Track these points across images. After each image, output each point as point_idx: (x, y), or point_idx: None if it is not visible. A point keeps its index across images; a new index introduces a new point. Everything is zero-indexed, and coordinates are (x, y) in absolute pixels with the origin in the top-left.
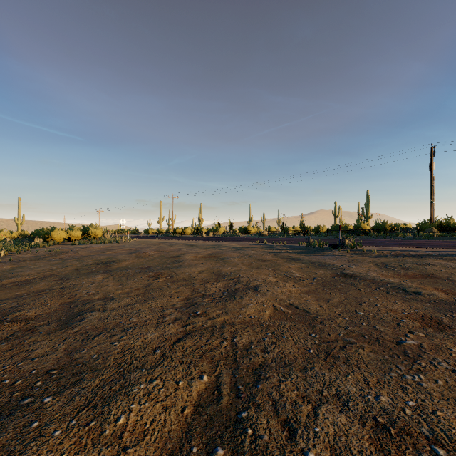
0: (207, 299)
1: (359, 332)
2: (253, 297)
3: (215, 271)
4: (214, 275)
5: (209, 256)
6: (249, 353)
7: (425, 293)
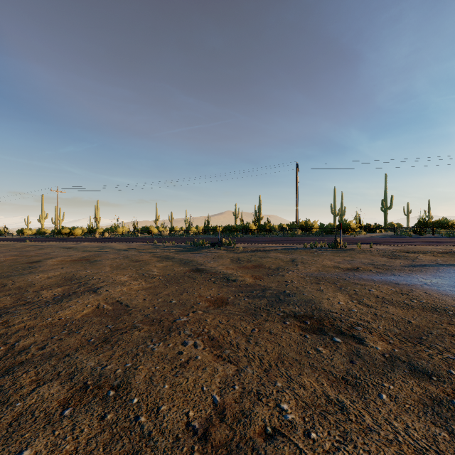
0: (26, 306)
1: (153, 317)
2: (83, 298)
3: (68, 276)
4: (64, 280)
5: (79, 260)
6: (20, 353)
7: (240, 280)
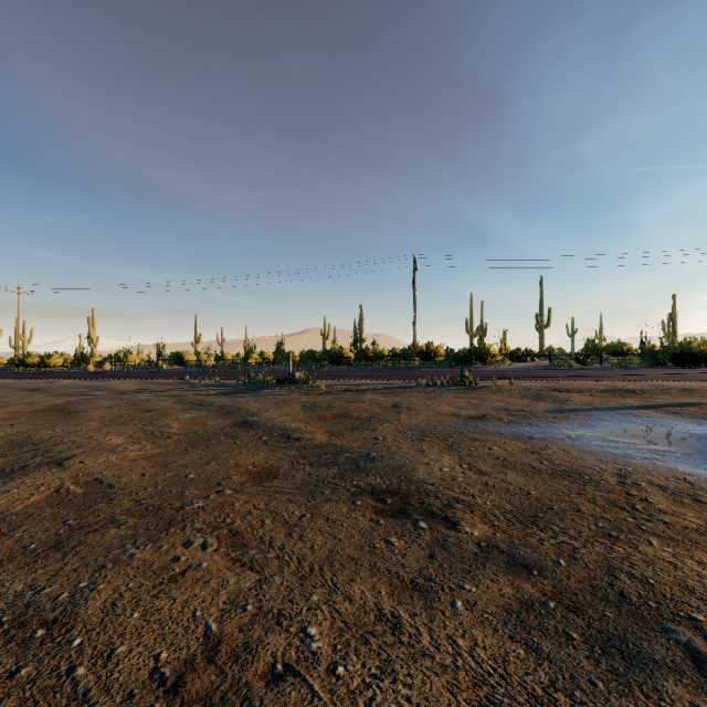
0: None
1: (149, 504)
2: (34, 477)
3: (20, 438)
4: (9, 445)
5: (47, 410)
6: None
7: (306, 438)
